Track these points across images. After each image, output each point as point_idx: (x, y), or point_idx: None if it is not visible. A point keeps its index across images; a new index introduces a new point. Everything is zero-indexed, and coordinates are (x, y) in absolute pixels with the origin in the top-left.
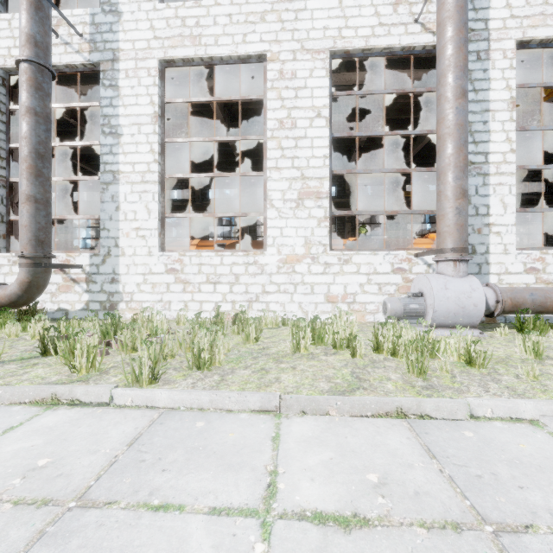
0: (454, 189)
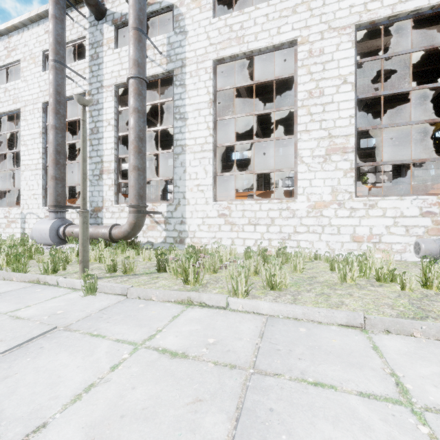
0: None
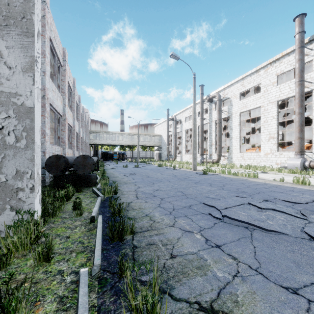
0: (296, 137)
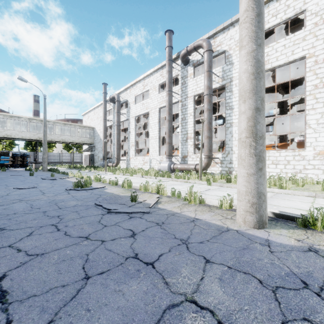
0: None
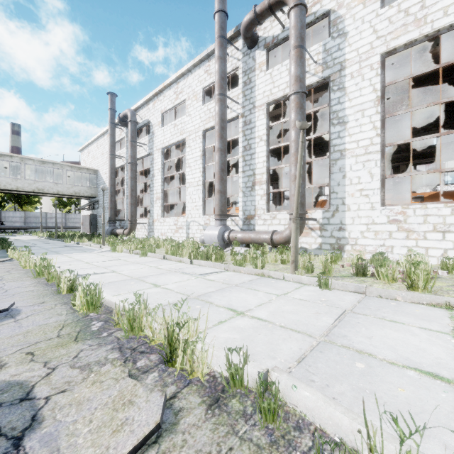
0: None
